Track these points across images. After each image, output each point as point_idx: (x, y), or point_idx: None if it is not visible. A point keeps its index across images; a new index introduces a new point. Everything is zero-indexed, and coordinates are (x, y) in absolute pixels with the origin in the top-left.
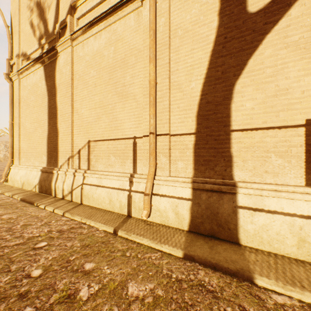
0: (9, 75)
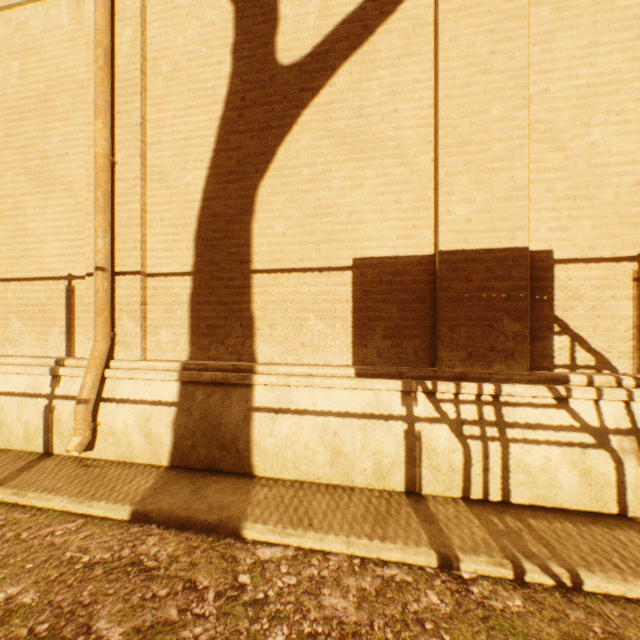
0: None
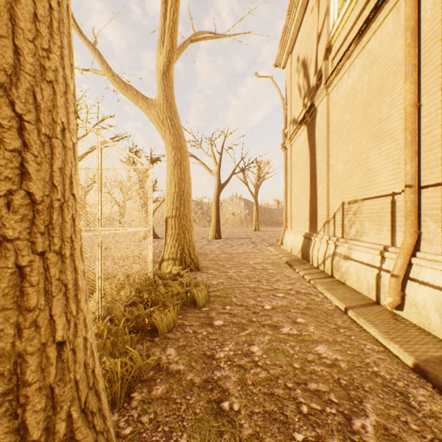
0: (284, 144)
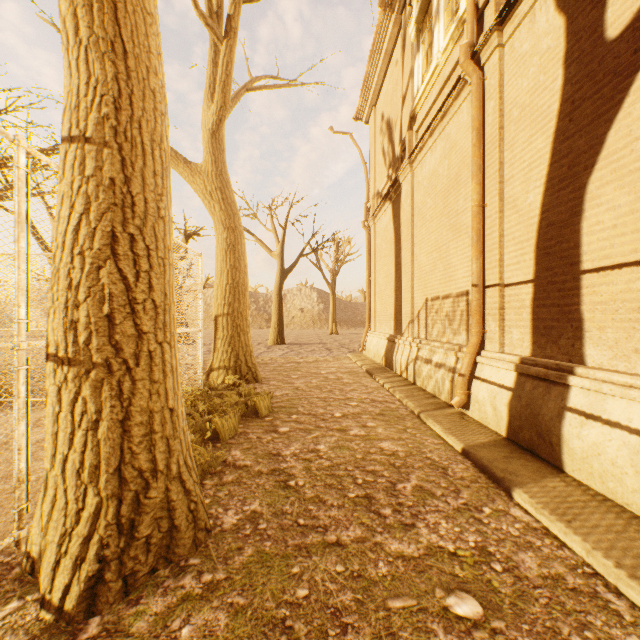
0: (367, 222)
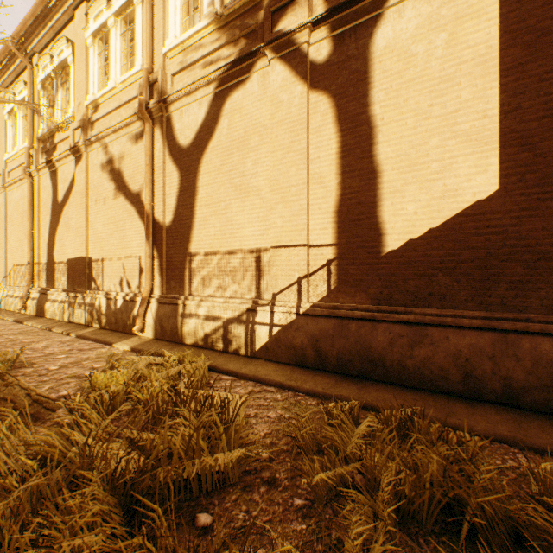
0: None
